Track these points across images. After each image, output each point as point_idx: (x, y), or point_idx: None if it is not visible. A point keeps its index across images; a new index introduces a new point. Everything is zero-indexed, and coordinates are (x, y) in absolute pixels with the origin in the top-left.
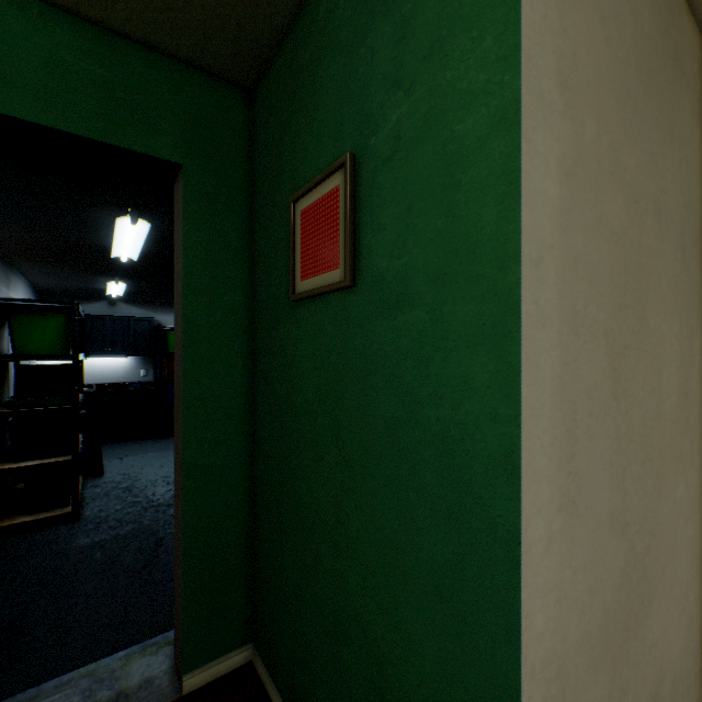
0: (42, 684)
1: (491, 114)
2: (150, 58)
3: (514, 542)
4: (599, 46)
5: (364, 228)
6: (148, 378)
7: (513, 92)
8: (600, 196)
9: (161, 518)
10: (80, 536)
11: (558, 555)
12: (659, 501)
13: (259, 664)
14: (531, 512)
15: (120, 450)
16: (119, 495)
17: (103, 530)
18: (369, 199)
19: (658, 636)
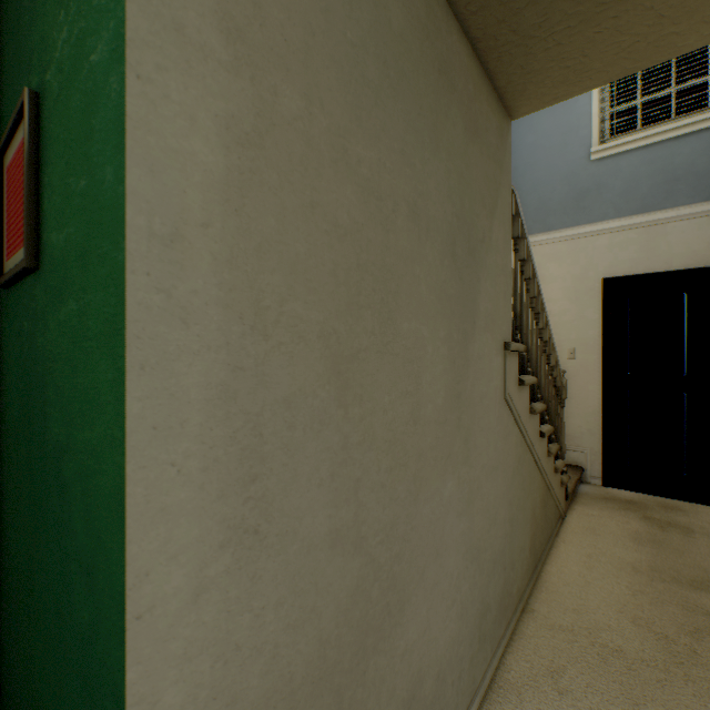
0: None
1: (111, 39)
2: None
3: (123, 607)
4: (311, 13)
5: (44, 191)
6: None
7: (123, 10)
8: (314, 182)
9: None
10: None
11: (223, 602)
12: (418, 504)
13: None
14: (154, 563)
15: None
16: None
17: None
18: (47, 152)
19: (417, 639)
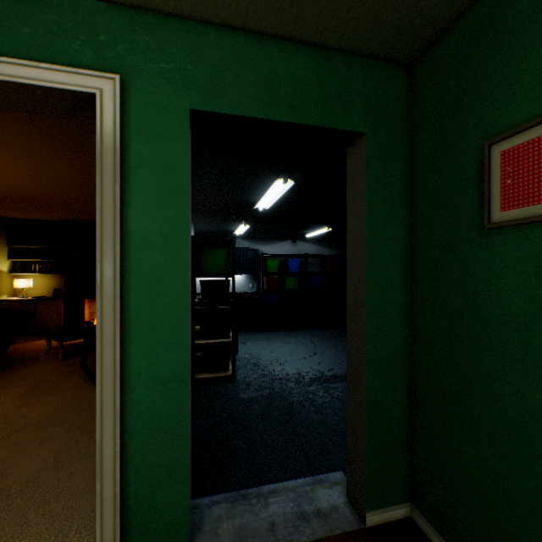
0: (259, 486)
1: None
2: (346, 60)
3: None
4: None
5: None
6: (253, 290)
7: None
8: None
9: (285, 388)
10: (240, 392)
11: None
12: None
13: (422, 522)
14: None
15: (240, 337)
16: (252, 368)
17: (251, 390)
18: None
19: None
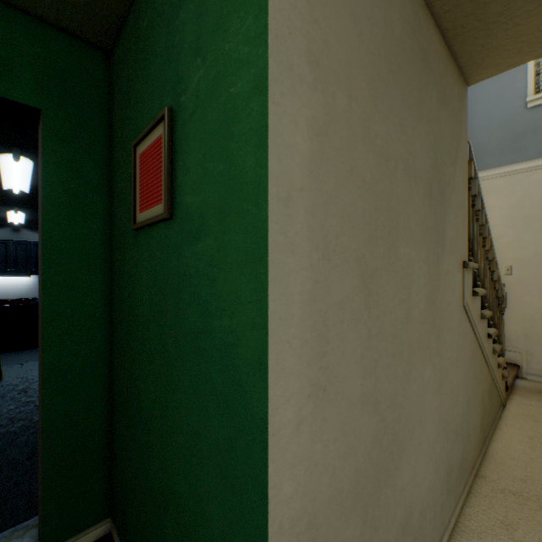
0: None
1: (252, 80)
2: (7, 13)
3: (265, 427)
4: (351, 38)
5: (178, 170)
6: None
7: (264, 63)
8: (352, 154)
9: None
10: None
11: (309, 433)
12: (409, 382)
13: (115, 534)
14: (280, 402)
15: (21, 356)
16: (14, 396)
17: None
18: (181, 146)
19: (408, 482)
